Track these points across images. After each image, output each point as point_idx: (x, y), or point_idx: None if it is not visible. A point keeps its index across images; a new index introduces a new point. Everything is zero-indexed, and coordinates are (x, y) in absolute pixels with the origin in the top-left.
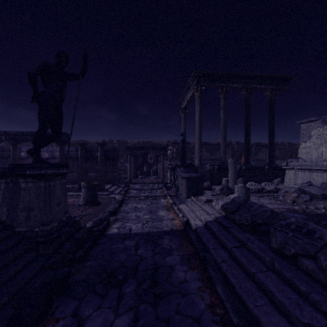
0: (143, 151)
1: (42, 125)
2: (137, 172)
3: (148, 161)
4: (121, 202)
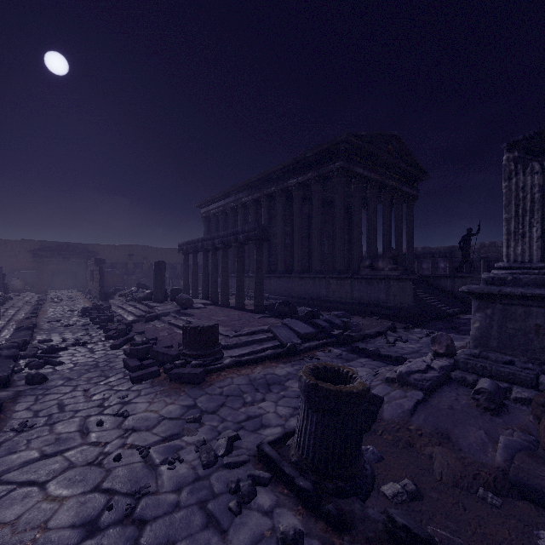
0: None
1: (462, 259)
2: None
3: None
4: None
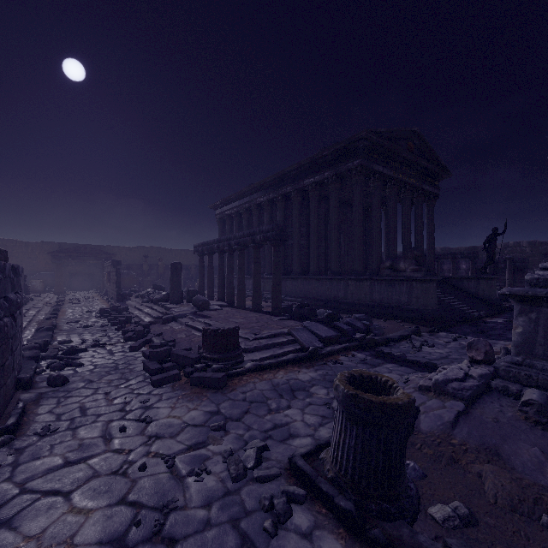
0: None
1: (488, 260)
2: None
3: None
4: None
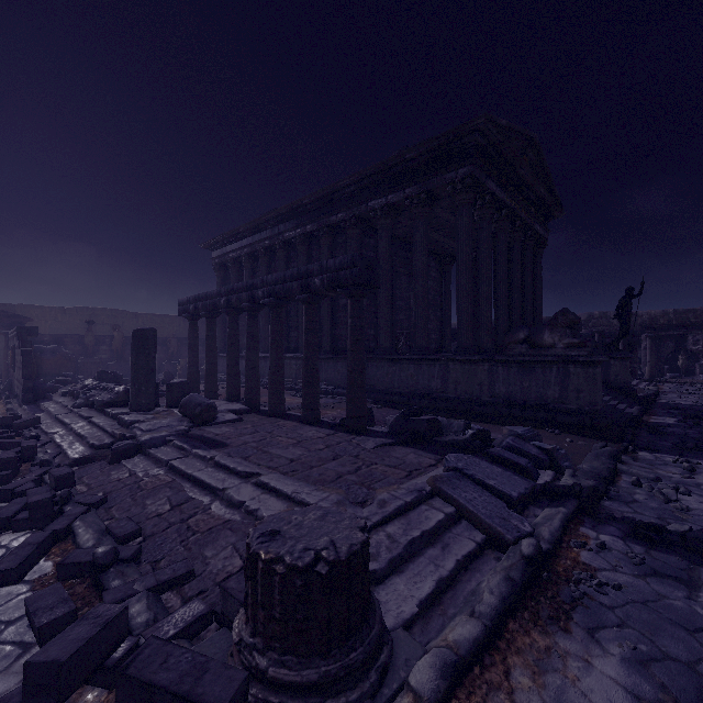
0: (678, 332)
1: (621, 332)
2: (662, 368)
3: (689, 348)
4: (657, 391)
